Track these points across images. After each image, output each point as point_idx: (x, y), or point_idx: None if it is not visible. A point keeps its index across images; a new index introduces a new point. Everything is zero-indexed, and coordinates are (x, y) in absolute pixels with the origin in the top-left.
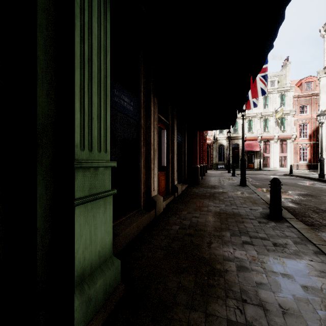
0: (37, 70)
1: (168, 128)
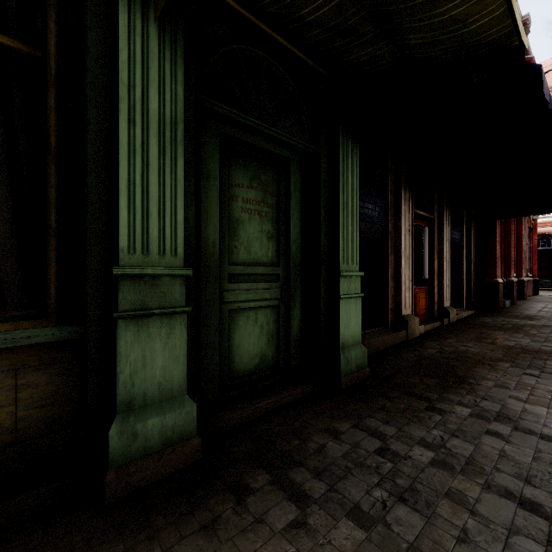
0: (321, 220)
1: (432, 223)
